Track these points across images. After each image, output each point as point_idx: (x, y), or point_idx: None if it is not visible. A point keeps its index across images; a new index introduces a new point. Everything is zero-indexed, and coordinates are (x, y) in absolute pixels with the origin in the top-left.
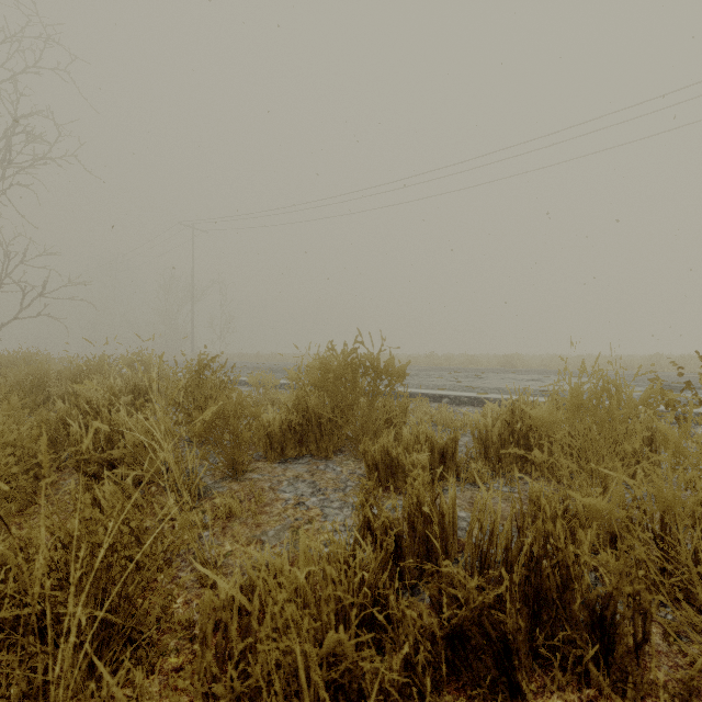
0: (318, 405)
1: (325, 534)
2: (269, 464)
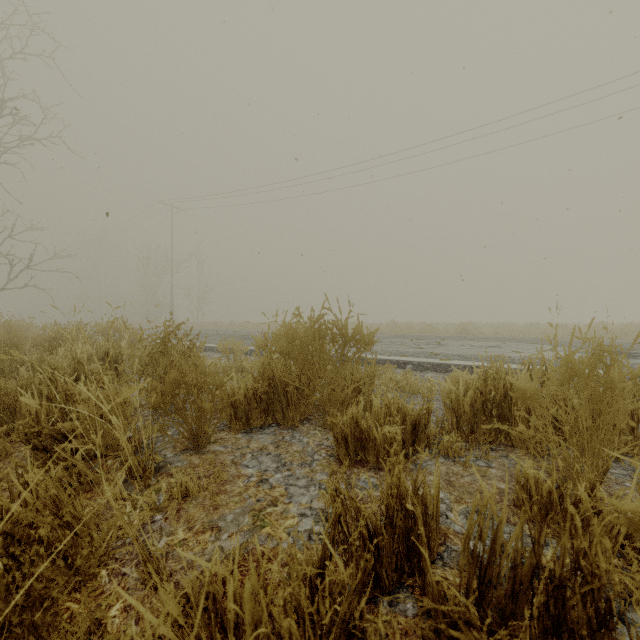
0: (284, 373)
1: (289, 520)
2: (233, 434)
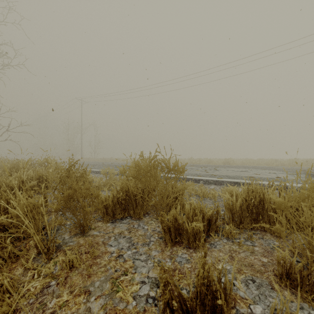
0: (134, 188)
1: (134, 286)
2: (105, 224)
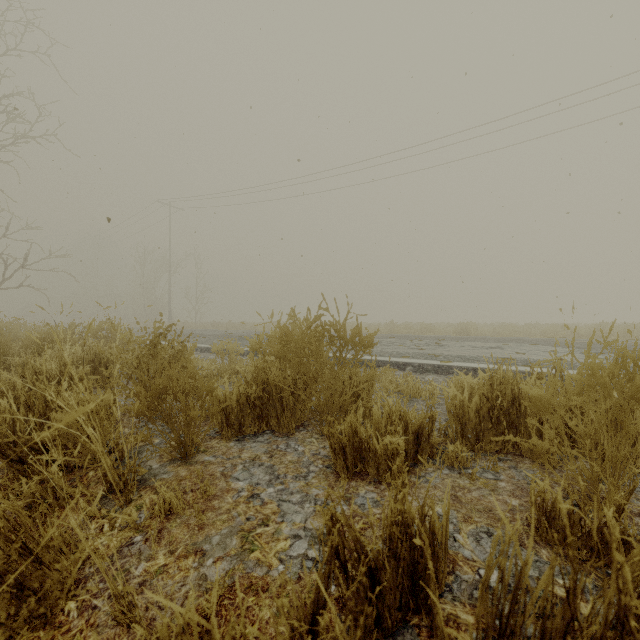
0: (279, 377)
1: (281, 542)
2: (224, 443)
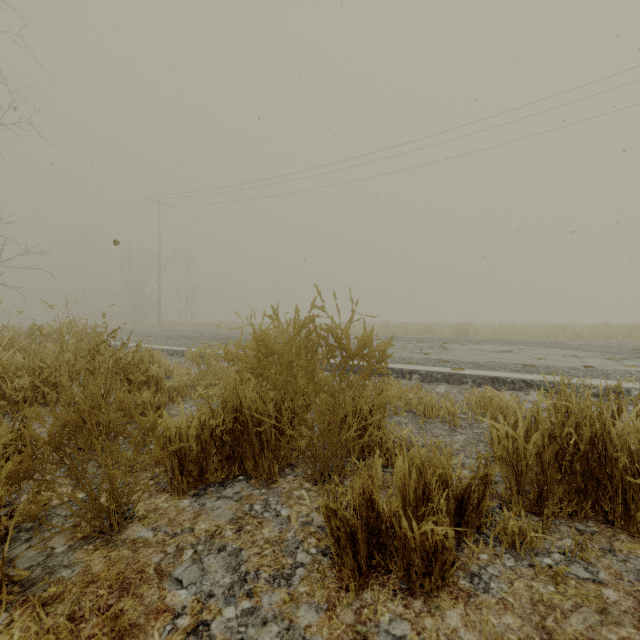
0: (256, 403)
1: None
2: (175, 500)
